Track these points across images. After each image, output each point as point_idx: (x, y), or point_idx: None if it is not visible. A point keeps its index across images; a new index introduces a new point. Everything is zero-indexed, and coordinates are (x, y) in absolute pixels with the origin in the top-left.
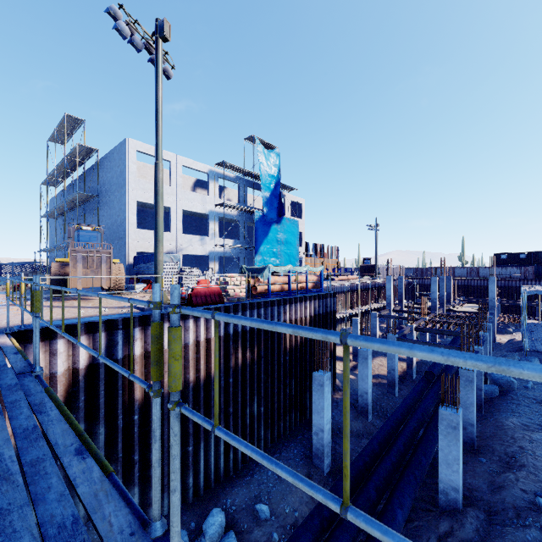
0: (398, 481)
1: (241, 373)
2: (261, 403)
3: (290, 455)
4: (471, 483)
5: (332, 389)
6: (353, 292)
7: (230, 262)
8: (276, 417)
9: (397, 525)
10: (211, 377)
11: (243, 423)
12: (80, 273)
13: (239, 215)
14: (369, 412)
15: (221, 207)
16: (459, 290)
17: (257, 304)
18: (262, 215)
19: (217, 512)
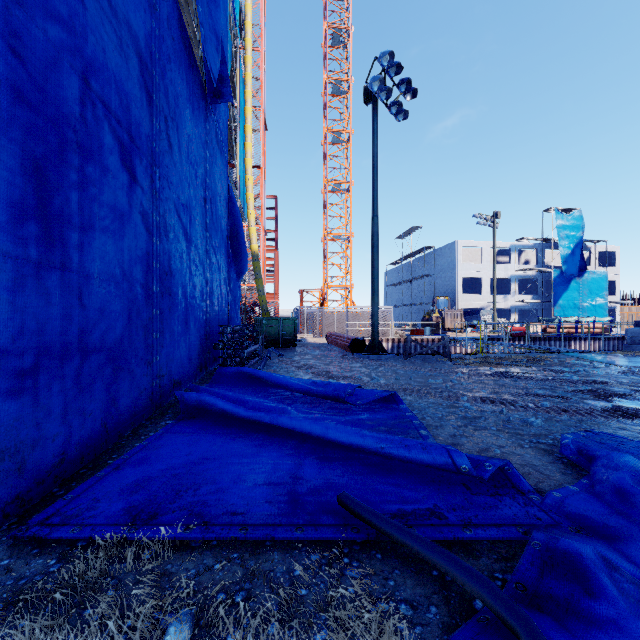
0: None
1: None
2: None
3: None
4: None
5: None
6: None
7: (528, 312)
8: None
9: None
10: None
11: None
12: (449, 321)
13: (537, 275)
14: None
15: (520, 271)
16: None
17: (548, 338)
18: (561, 273)
19: None
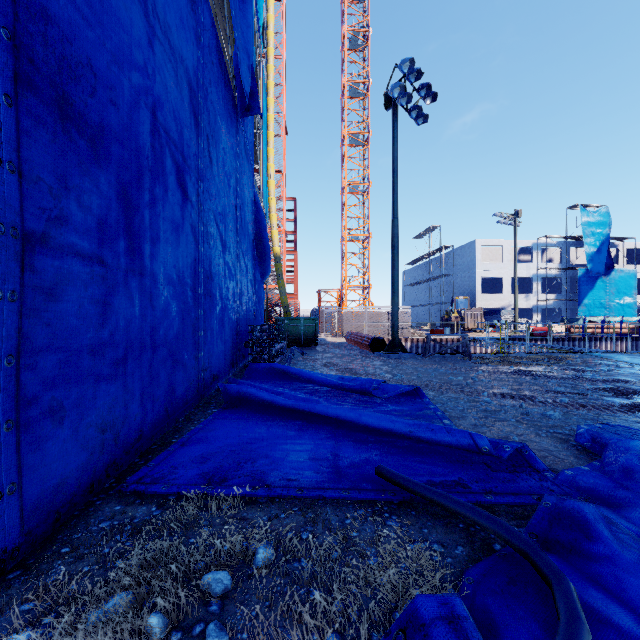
0: None
1: None
2: None
3: None
4: None
5: None
6: None
7: (551, 312)
8: None
9: None
10: None
11: None
12: (468, 321)
13: (560, 273)
14: None
15: (543, 270)
16: None
17: (572, 339)
18: (586, 271)
19: None
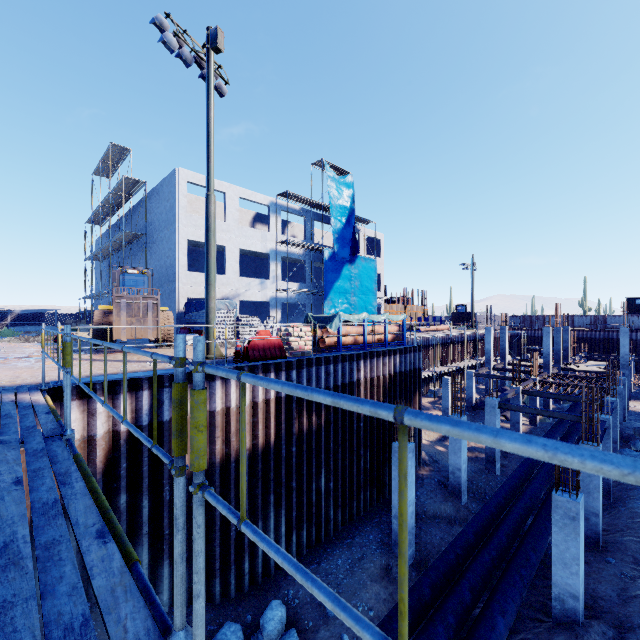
0: (499, 581)
1: (306, 441)
2: (329, 477)
3: (364, 541)
4: (595, 589)
5: (416, 463)
6: (443, 346)
7: (295, 309)
8: (348, 494)
9: (498, 637)
10: (270, 445)
11: (308, 501)
12: (124, 322)
13: (305, 254)
14: (463, 492)
15: (284, 244)
16: (579, 344)
17: (324, 359)
18: (333, 254)
19: (276, 605)
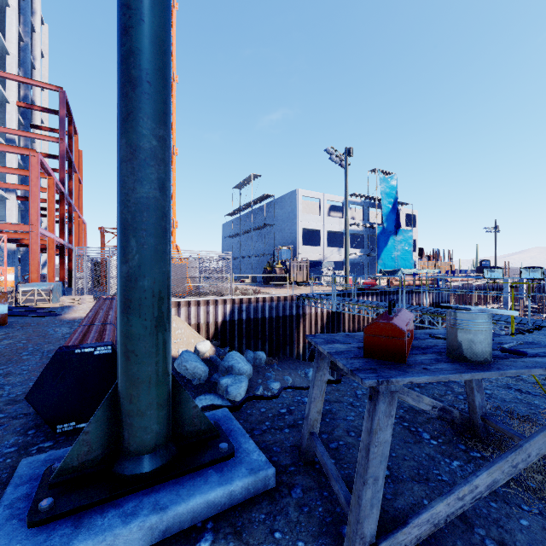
0: None
1: None
2: None
3: None
4: None
5: None
6: (467, 292)
7: (354, 265)
8: None
9: None
10: None
11: None
12: (295, 273)
13: (364, 230)
14: None
15: (351, 225)
16: None
17: (395, 292)
18: (383, 229)
19: None
